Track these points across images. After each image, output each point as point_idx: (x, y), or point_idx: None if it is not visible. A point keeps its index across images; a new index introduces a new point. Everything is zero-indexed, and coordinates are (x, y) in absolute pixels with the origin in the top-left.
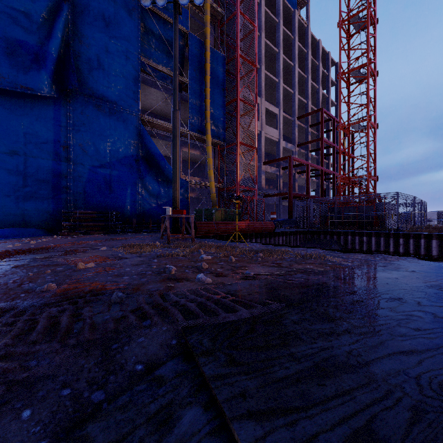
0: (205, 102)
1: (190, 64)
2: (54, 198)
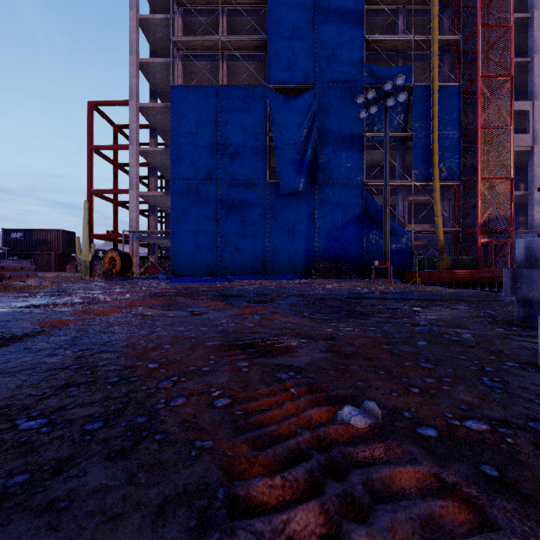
0: (432, 147)
1: (414, 115)
2: (307, 255)
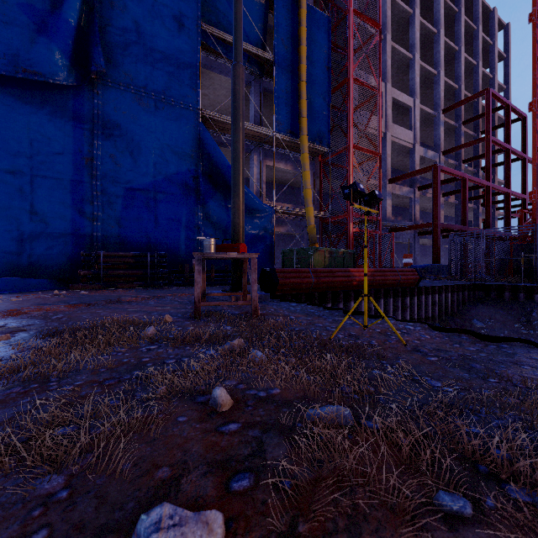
0: (299, 86)
1: (276, 30)
2: (74, 234)
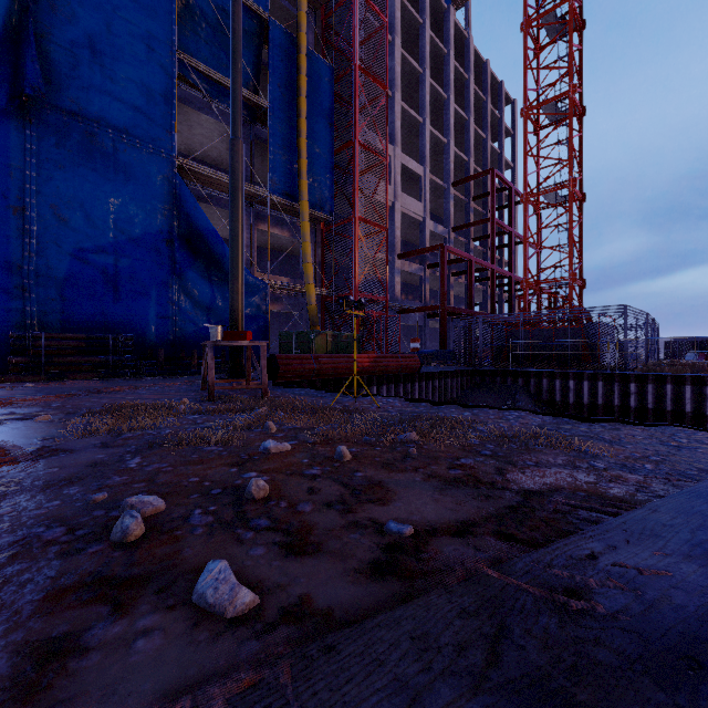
0: (299, 143)
1: (271, 73)
2: None
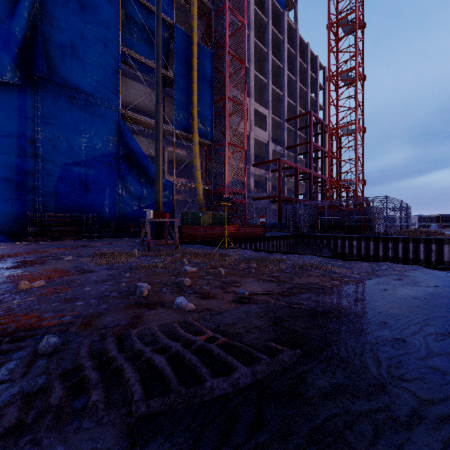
0: (192, 98)
1: (176, 57)
2: (18, 199)
